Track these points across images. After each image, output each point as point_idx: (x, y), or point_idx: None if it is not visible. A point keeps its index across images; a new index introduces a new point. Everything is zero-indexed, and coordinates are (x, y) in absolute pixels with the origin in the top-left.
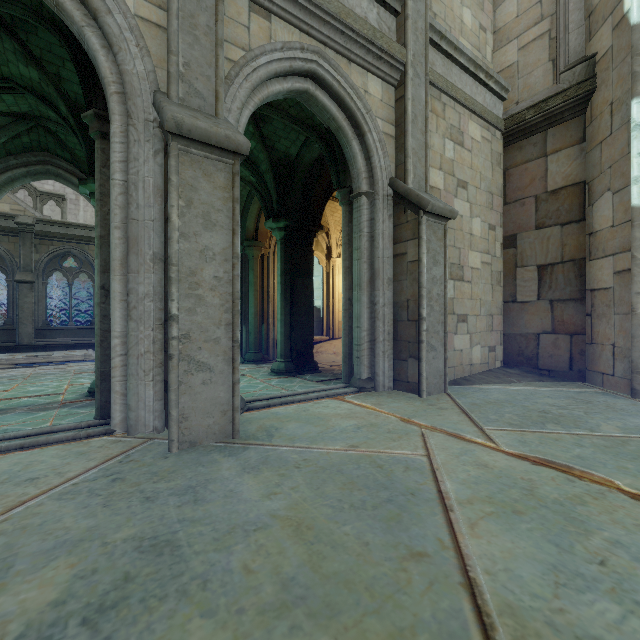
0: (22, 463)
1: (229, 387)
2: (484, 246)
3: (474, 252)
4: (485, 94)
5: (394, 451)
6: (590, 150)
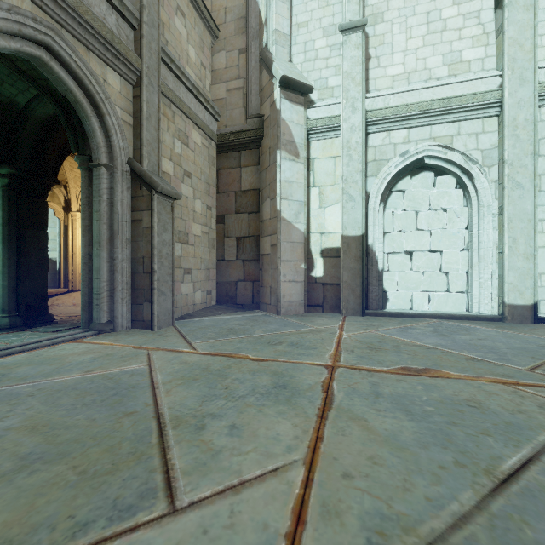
0: None
1: None
2: (204, 220)
3: (196, 224)
4: (205, 113)
5: (124, 367)
6: (262, 171)
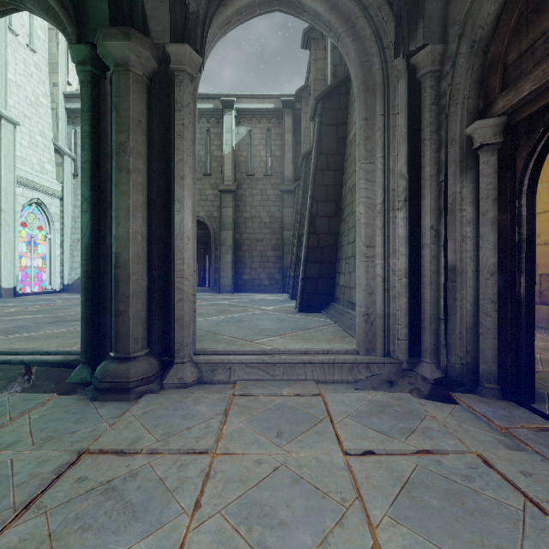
0: (11, 343)
1: None
2: None
3: None
4: None
5: None
6: None
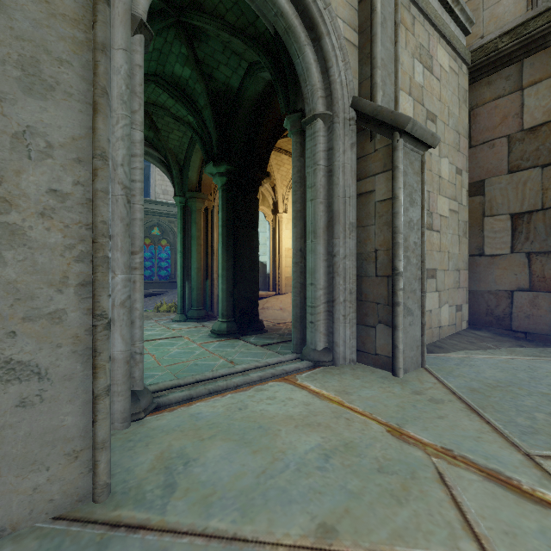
0: None
1: (86, 404)
2: (452, 191)
3: (442, 197)
4: (450, 23)
5: (414, 550)
6: None
